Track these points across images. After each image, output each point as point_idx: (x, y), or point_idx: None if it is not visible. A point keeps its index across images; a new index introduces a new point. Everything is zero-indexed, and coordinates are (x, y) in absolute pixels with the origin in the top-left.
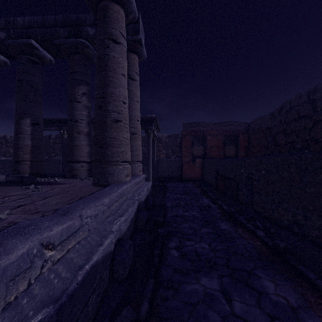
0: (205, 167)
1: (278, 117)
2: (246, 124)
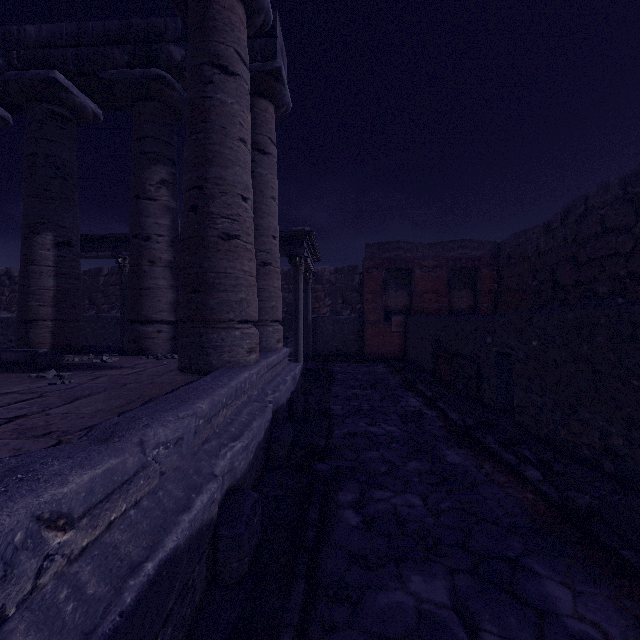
0: (410, 333)
1: (560, 231)
2: (494, 245)
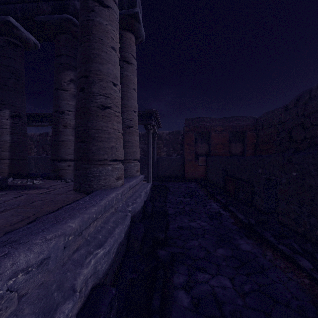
0: (209, 166)
1: (294, 109)
2: (254, 119)
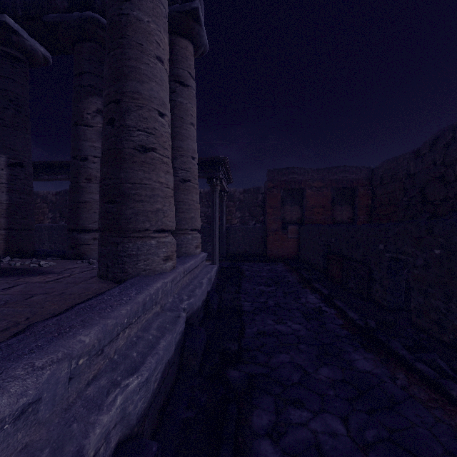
0: (303, 239)
1: (429, 155)
2: (369, 169)
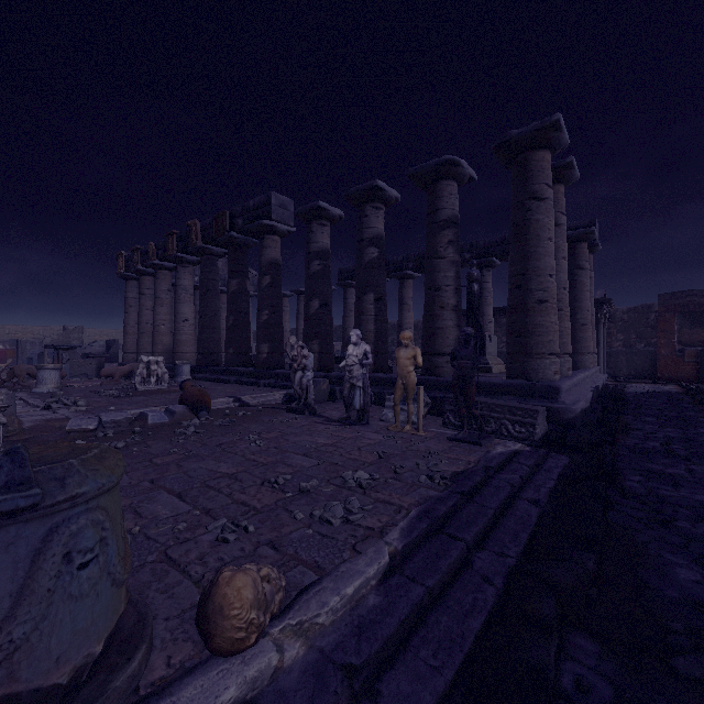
0: (701, 363)
1: None
2: None
